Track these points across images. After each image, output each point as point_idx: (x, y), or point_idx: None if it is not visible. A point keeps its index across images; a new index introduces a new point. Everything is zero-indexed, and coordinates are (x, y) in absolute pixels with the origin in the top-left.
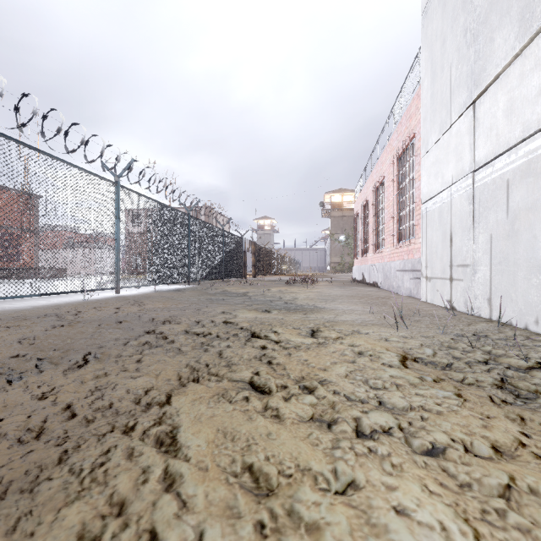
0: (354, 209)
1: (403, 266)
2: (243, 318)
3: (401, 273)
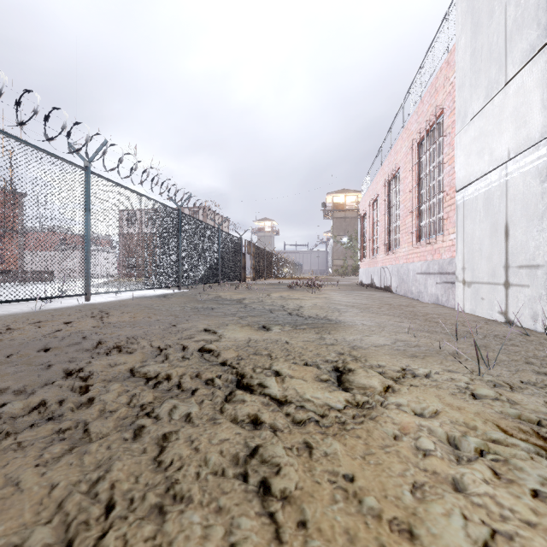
0: (360, 207)
1: (426, 268)
2: (231, 341)
3: (423, 276)
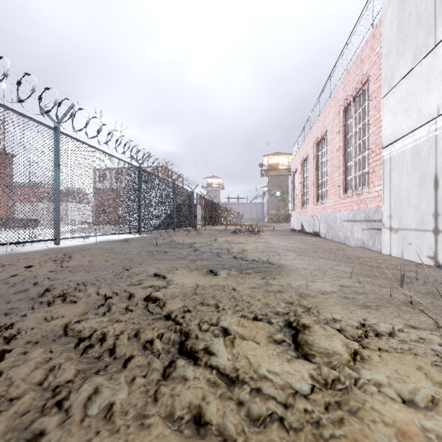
0: (292, 166)
1: (353, 216)
2: (178, 288)
3: (349, 223)
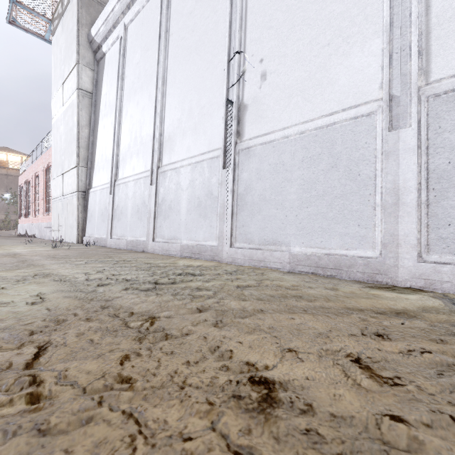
0: (19, 181)
1: (47, 225)
2: None
3: (46, 229)
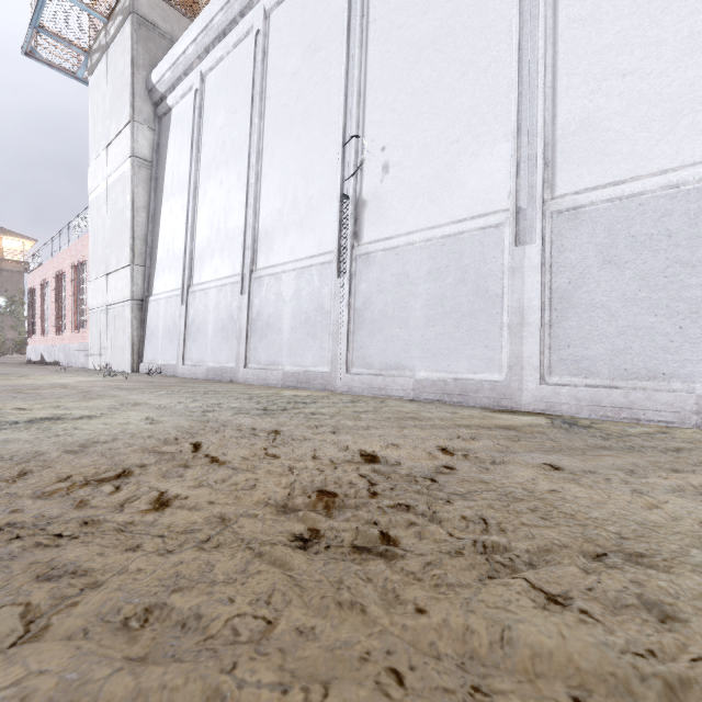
0: (29, 281)
1: (80, 347)
2: None
3: (78, 352)
